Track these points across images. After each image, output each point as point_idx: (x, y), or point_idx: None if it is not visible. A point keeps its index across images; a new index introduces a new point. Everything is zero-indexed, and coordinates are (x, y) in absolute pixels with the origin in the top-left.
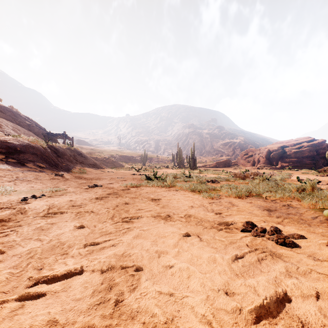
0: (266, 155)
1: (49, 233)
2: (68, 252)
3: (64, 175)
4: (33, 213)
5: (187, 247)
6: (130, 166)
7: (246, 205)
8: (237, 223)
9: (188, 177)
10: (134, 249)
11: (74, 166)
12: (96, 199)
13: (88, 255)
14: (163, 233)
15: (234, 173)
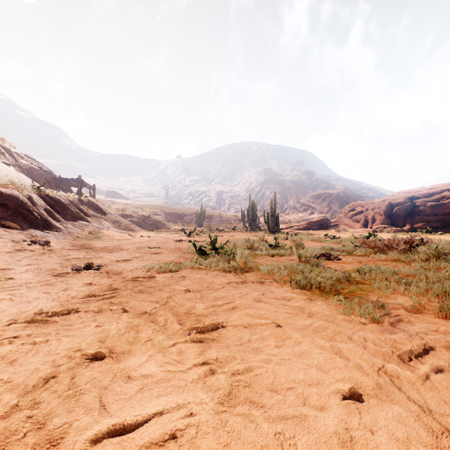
0: (385, 211)
1: None
2: None
3: (51, 243)
4: None
5: None
6: (180, 228)
7: None
8: None
9: (274, 247)
10: None
11: (82, 227)
12: (27, 322)
13: None
14: None
15: (361, 241)
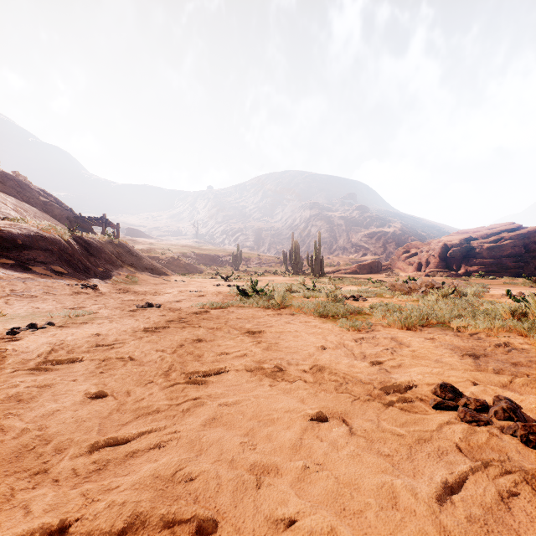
0: (440, 253)
1: (29, 411)
2: (50, 468)
3: (98, 287)
4: (15, 362)
5: (323, 454)
6: (213, 272)
7: (425, 345)
8: (418, 385)
9: (311, 290)
10: (201, 460)
11: (118, 271)
12: (144, 331)
13: (93, 478)
14: (268, 412)
15: (391, 284)
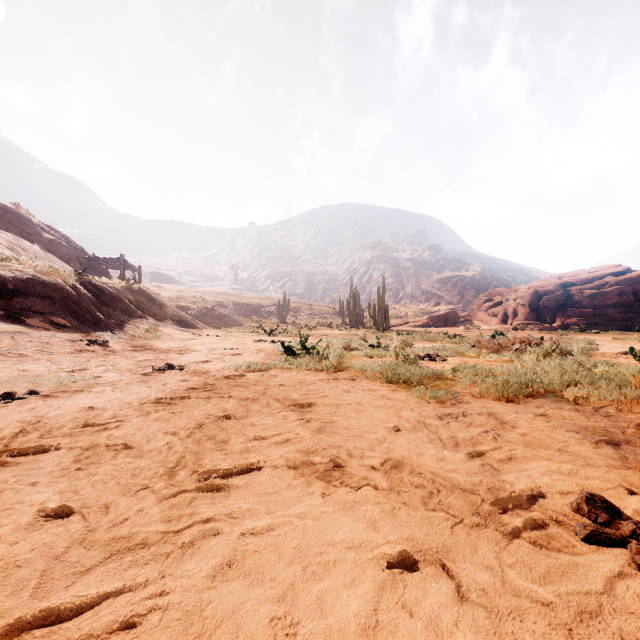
0: (530, 302)
1: None
2: None
3: (109, 343)
4: None
5: None
6: (255, 325)
7: (536, 424)
8: (546, 495)
9: (375, 348)
10: None
11: (136, 323)
12: (155, 403)
13: None
14: (319, 548)
15: (475, 340)
